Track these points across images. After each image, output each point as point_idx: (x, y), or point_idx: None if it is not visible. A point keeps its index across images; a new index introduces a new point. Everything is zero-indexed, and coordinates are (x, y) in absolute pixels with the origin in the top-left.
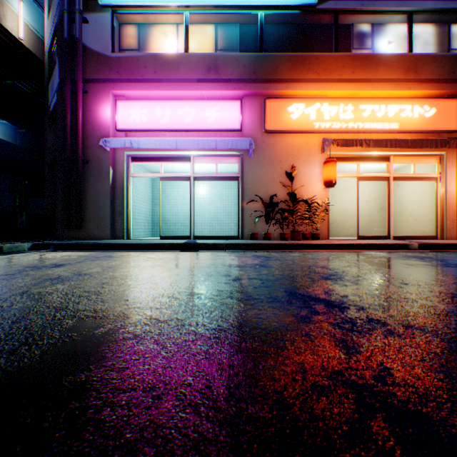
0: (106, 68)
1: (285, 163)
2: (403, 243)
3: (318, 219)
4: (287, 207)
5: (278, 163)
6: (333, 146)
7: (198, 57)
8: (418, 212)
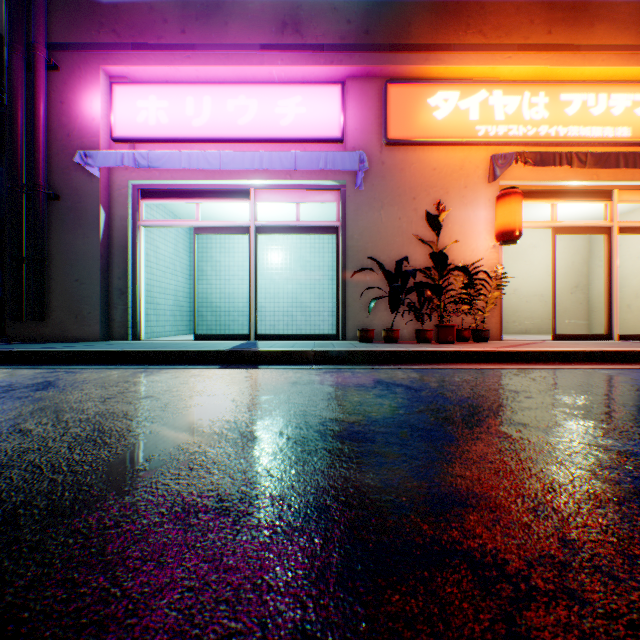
0: (92, 24)
1: (423, 200)
2: None
3: (487, 303)
4: (426, 281)
5: (410, 200)
6: (511, 169)
7: (264, 4)
8: None
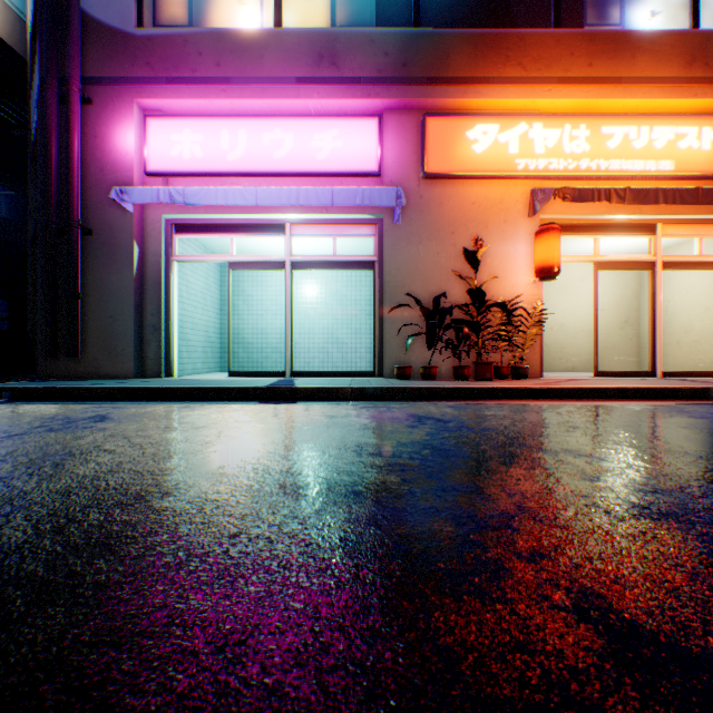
0: (125, 57)
1: (462, 235)
2: (700, 387)
3: (526, 340)
4: (465, 317)
5: (449, 235)
6: (551, 203)
7: (300, 36)
8: (700, 327)
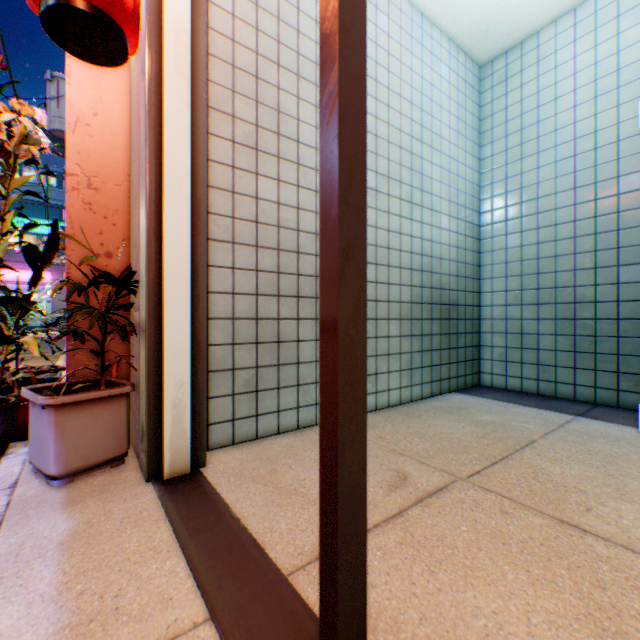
0: None
1: None
2: None
3: None
4: None
5: None
6: None
7: None
8: None
